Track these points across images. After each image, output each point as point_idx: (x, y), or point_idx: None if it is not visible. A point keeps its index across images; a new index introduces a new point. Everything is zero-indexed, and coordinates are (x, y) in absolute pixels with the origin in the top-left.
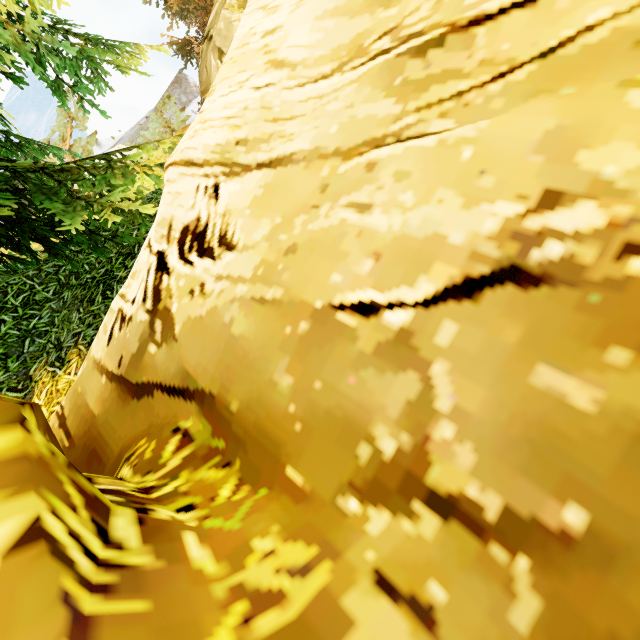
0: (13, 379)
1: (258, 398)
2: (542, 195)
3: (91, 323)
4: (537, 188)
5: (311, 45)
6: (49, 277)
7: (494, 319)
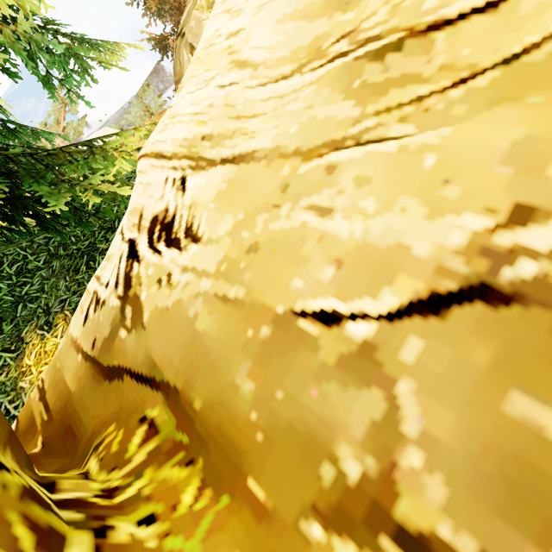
0: (7, 341)
1: (220, 400)
2: (512, 209)
3: (76, 291)
4: (506, 201)
5: (272, 47)
6: (40, 248)
7: (462, 337)
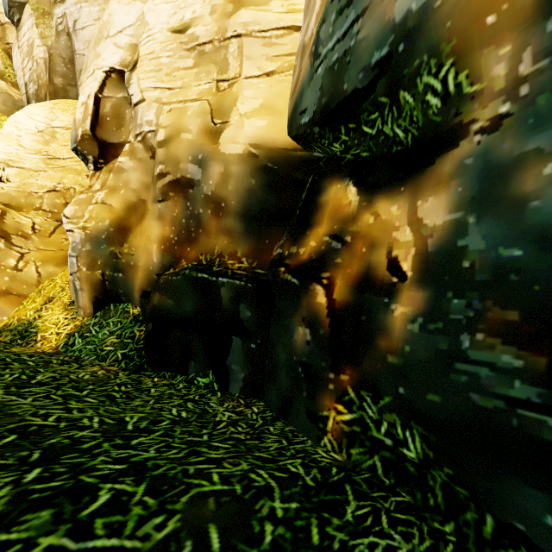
0: None
1: (18, 203)
2: (59, 183)
3: None
4: (58, 182)
5: (30, 146)
6: None
7: (52, 195)
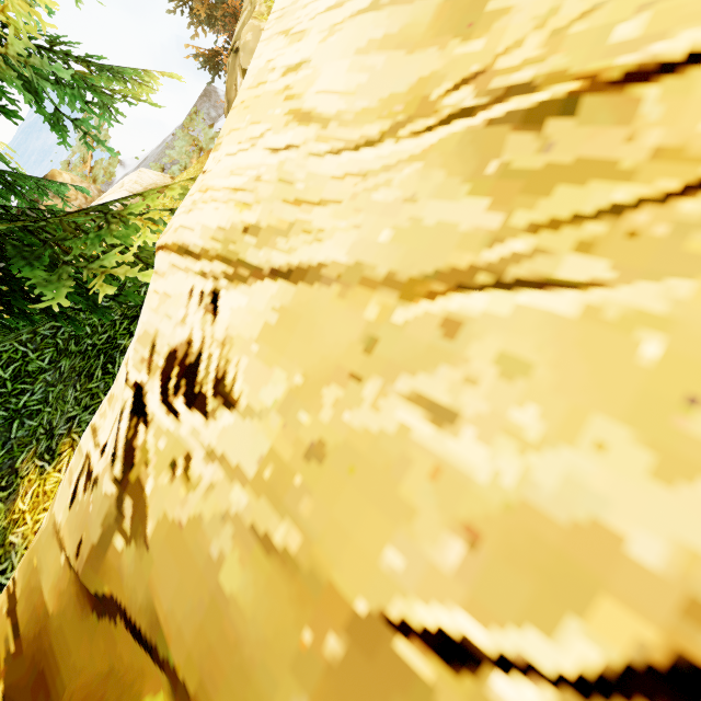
0: None
1: None
2: None
3: (88, 405)
4: None
5: (350, 91)
6: (45, 341)
7: None
